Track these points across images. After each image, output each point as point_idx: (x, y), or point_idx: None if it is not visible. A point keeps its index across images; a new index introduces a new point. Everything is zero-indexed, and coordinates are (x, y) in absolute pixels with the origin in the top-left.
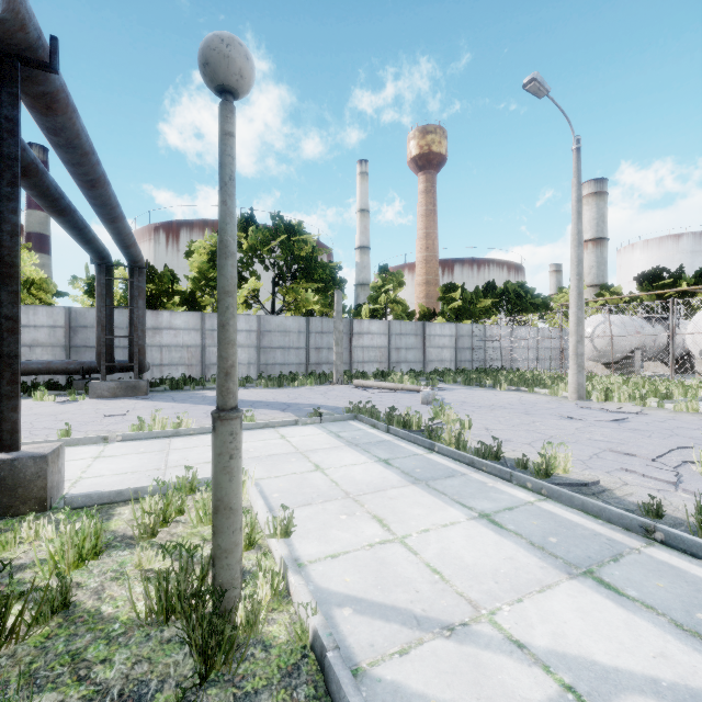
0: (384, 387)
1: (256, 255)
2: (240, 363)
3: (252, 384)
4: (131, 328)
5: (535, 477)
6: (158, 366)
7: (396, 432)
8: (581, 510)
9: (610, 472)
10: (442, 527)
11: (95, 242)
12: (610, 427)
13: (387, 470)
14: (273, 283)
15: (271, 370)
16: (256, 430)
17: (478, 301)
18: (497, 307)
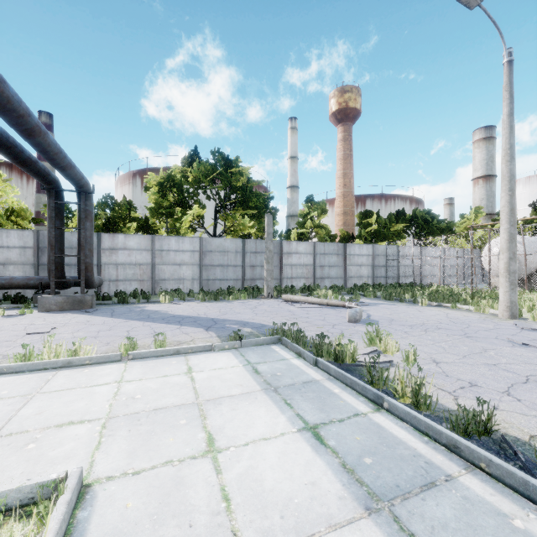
0: (310, 302)
1: (199, 186)
2: (185, 279)
3: (192, 298)
4: (79, 247)
5: None
6: (114, 282)
7: (326, 368)
8: None
9: None
10: None
11: (34, 165)
12: None
13: (318, 457)
14: (215, 211)
15: (212, 284)
16: (164, 358)
17: (391, 225)
18: (406, 231)
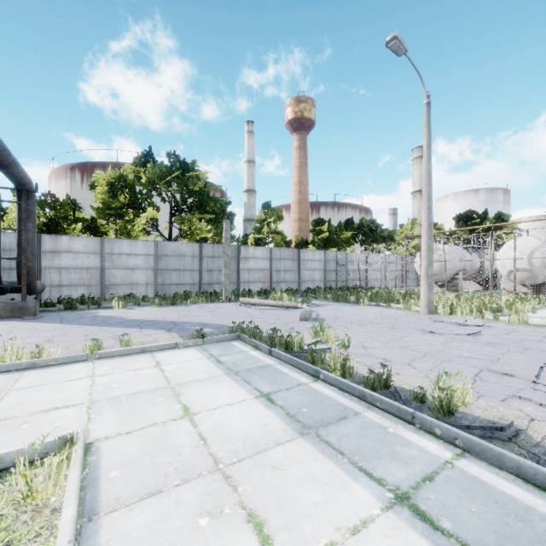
0: (266, 304)
1: (153, 187)
2: (139, 284)
3: (147, 303)
4: (19, 250)
5: (436, 415)
6: (57, 287)
7: (278, 355)
8: (517, 475)
9: (505, 400)
10: (352, 534)
11: None
12: (469, 341)
13: (269, 411)
14: (170, 214)
15: (167, 289)
16: (130, 356)
17: (341, 233)
18: (355, 238)
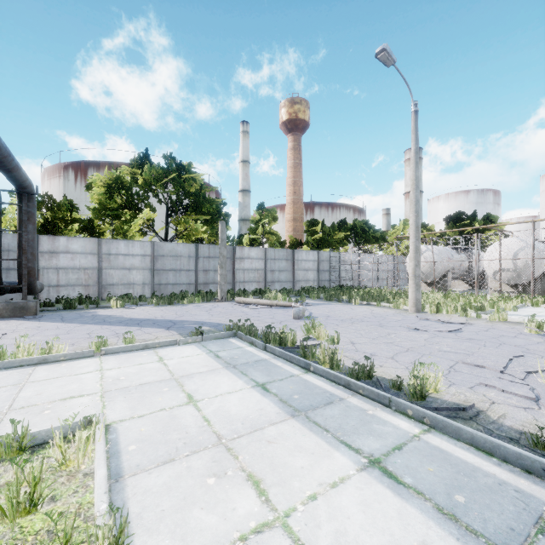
0: (261, 304)
1: (150, 189)
2: (135, 283)
3: (145, 302)
4: (19, 251)
5: (411, 399)
6: (55, 287)
7: (273, 350)
8: (471, 444)
9: (473, 388)
10: (331, 487)
11: None
12: (450, 337)
13: (265, 398)
14: (166, 214)
15: (164, 289)
16: (134, 352)
17: (334, 233)
18: (348, 239)
